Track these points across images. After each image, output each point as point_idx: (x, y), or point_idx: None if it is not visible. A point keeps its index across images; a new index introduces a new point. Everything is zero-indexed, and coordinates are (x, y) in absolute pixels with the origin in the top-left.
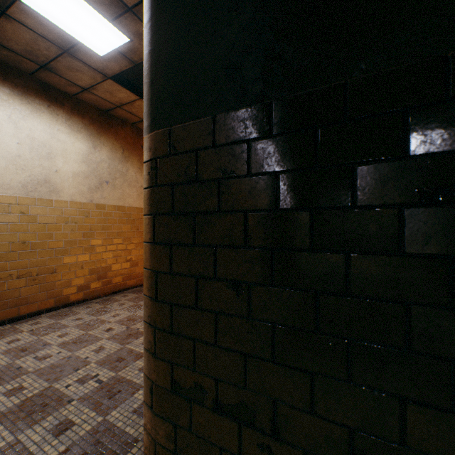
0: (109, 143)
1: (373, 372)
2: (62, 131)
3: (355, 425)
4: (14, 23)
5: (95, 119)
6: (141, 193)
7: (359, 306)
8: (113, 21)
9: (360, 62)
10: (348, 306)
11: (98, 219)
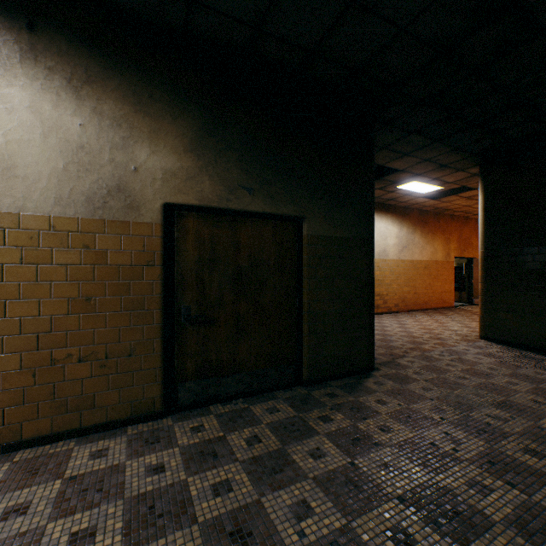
0: (406, 224)
1: (544, 298)
2: (389, 225)
3: (541, 308)
4: (393, 193)
5: (400, 213)
6: (421, 250)
7: (542, 287)
8: (438, 186)
9: (542, 244)
10: (539, 287)
11: (401, 268)
